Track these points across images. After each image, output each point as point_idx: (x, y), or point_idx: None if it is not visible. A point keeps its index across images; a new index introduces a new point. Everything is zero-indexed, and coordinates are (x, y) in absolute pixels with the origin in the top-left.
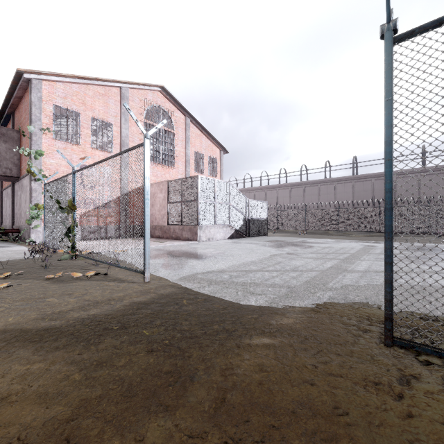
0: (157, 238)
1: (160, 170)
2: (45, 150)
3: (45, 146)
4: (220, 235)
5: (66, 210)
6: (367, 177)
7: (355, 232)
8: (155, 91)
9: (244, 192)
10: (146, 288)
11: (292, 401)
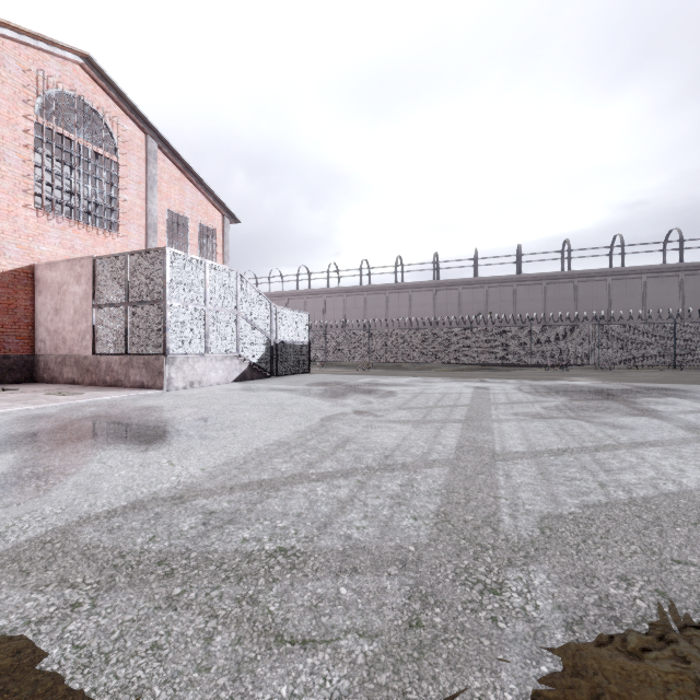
0: (67, 386)
1: (82, 236)
2: None
3: None
4: (219, 375)
5: None
6: (452, 284)
7: (437, 364)
8: (69, 62)
9: (270, 299)
10: None
11: None
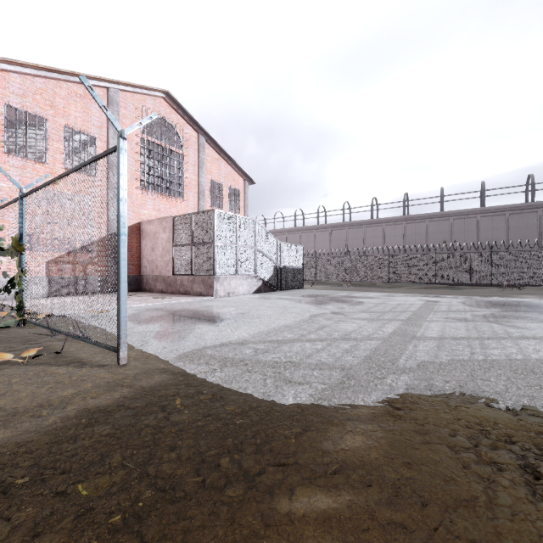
0: (159, 293)
1: (164, 202)
2: None
3: None
4: (244, 288)
5: (9, 253)
6: (420, 218)
7: (407, 283)
8: (157, 98)
9: (274, 234)
10: (117, 378)
11: None
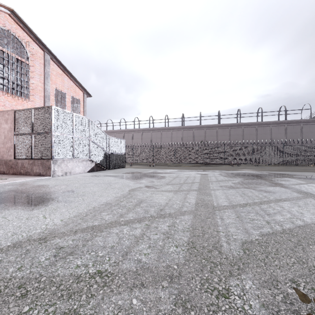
0: (0, 175)
1: (10, 100)
2: None
3: None
4: (80, 169)
5: None
6: (190, 127)
7: (183, 163)
8: (2, 12)
9: (107, 133)
10: None
11: None
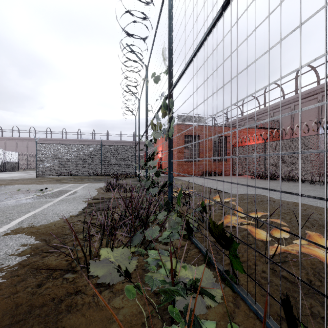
0: None
1: None
2: None
3: None
4: None
5: None
6: (85, 141)
7: None
8: None
9: None
10: None
11: (22, 178)
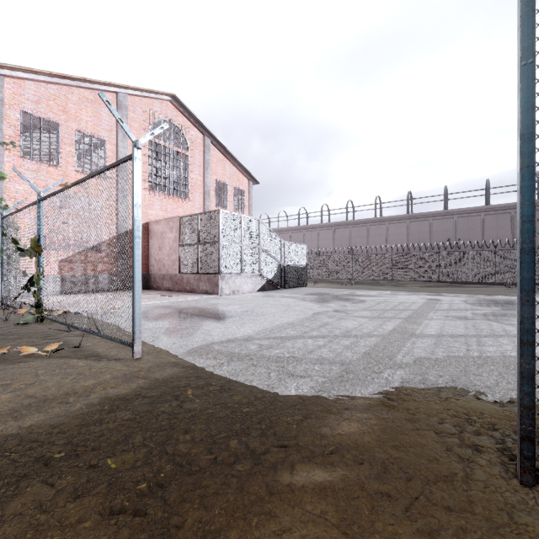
0: (166, 291)
1: (171, 203)
2: (8, 172)
3: (8, 167)
4: (248, 287)
5: (28, 253)
6: (424, 216)
7: (410, 281)
8: (164, 101)
9: (278, 233)
10: (133, 370)
11: None
